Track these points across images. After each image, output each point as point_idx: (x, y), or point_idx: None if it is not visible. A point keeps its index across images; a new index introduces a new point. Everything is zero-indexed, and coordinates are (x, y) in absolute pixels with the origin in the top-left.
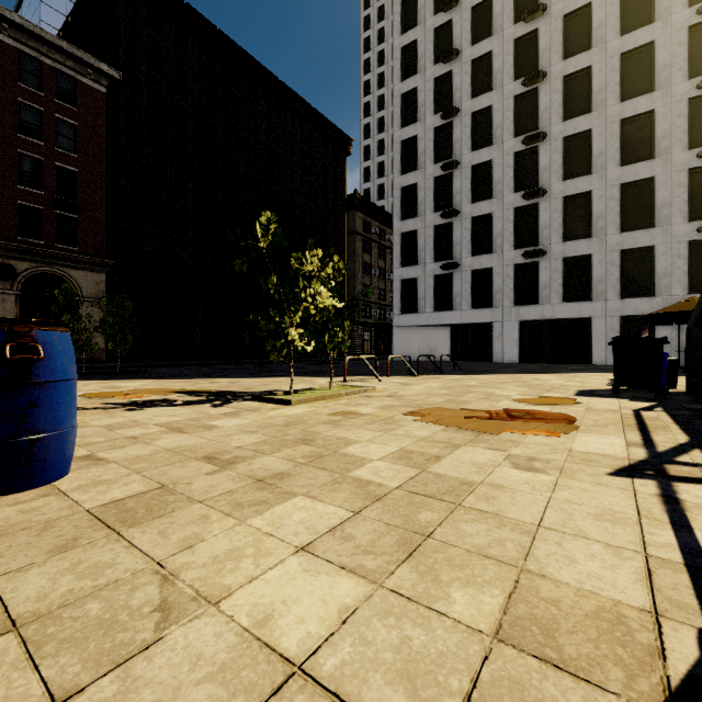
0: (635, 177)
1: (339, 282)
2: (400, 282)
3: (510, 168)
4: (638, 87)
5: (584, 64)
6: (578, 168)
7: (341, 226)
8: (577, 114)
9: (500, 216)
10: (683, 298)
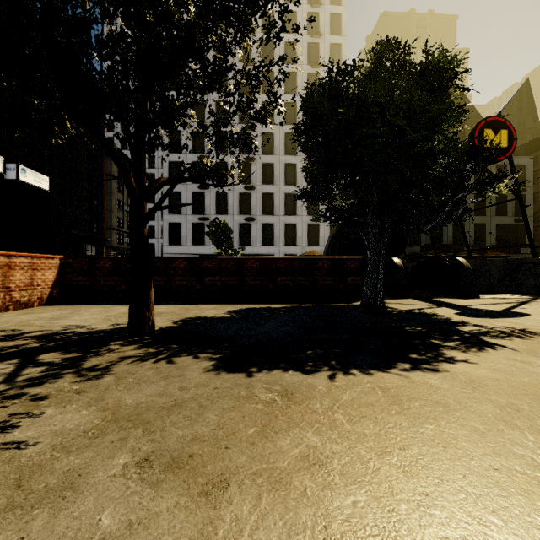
0: (290, 191)
1: (99, 214)
2: (168, 224)
3: (237, 170)
4: (291, 151)
5: (271, 130)
6: (268, 180)
7: (101, 169)
8: (268, 153)
9: (232, 195)
10: (306, 248)
